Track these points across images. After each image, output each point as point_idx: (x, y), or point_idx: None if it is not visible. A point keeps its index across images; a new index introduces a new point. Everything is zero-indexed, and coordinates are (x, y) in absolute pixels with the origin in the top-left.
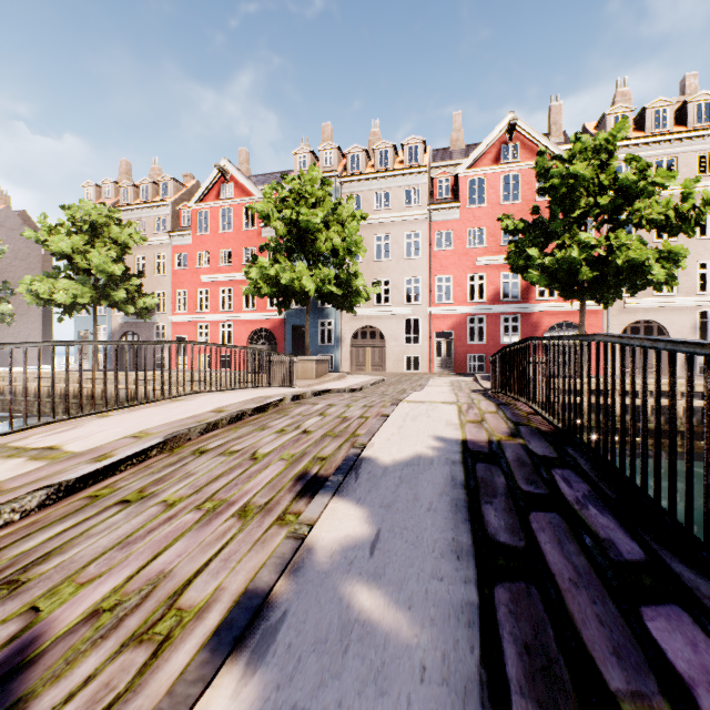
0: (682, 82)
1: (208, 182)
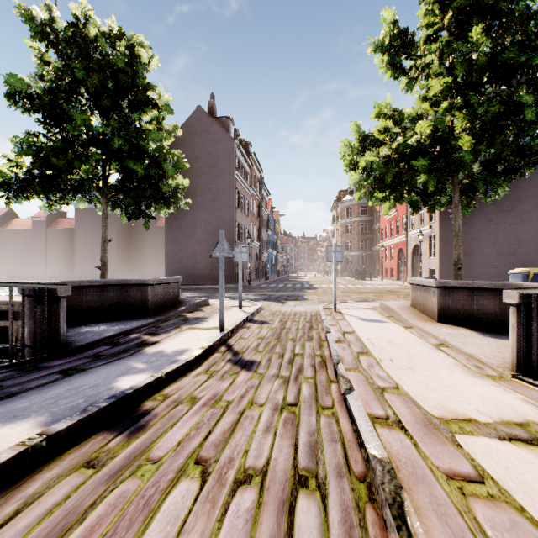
0: None
1: None
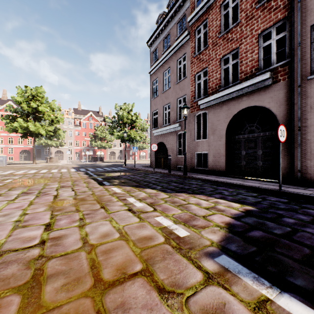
0: None
1: (3, 106)
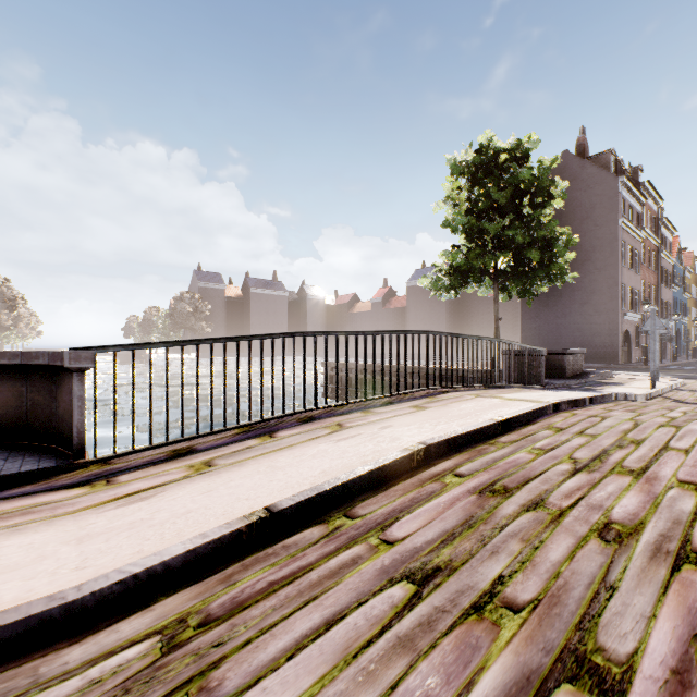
0: None
1: None
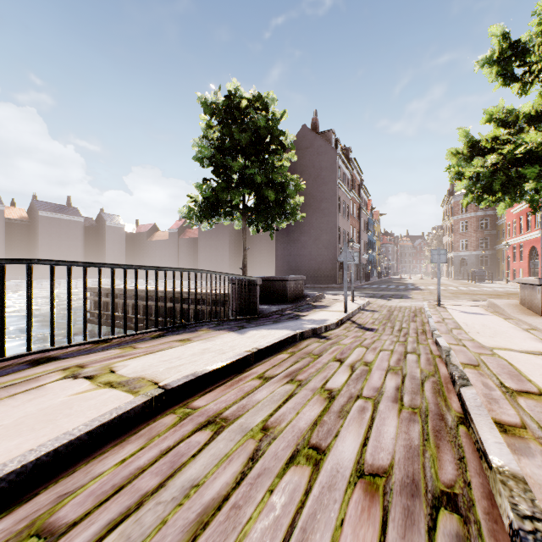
0: None
1: None
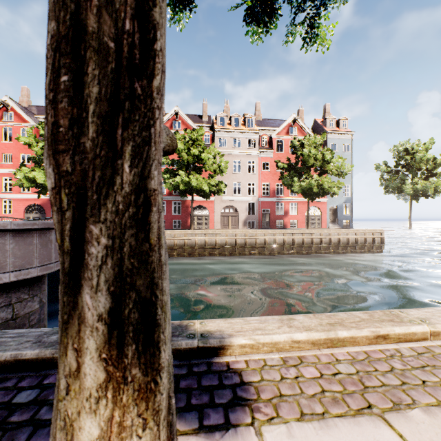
0: (255, 104)
1: None
